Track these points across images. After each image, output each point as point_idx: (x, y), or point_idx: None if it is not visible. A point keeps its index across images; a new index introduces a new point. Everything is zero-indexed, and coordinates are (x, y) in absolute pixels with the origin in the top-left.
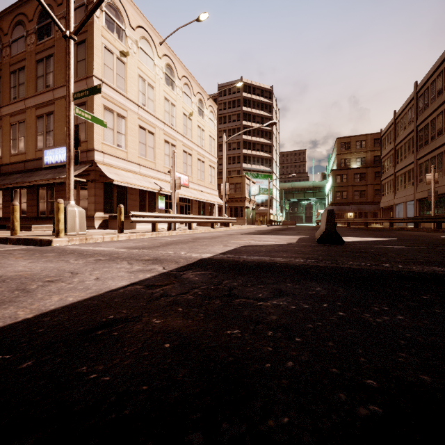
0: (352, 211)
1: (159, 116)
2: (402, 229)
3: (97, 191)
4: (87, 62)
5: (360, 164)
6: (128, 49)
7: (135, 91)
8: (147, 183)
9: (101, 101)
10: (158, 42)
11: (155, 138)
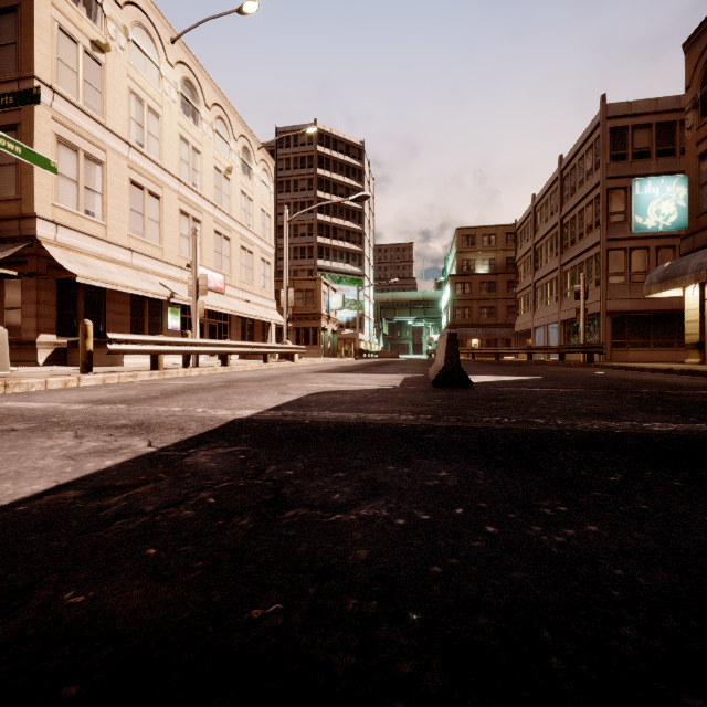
0: (478, 336)
1: (170, 167)
2: (544, 362)
3: (43, 295)
4: (20, 49)
5: (488, 268)
6: (109, 40)
7: (123, 117)
8: (145, 284)
9: (50, 127)
10: (169, 38)
11: (162, 206)
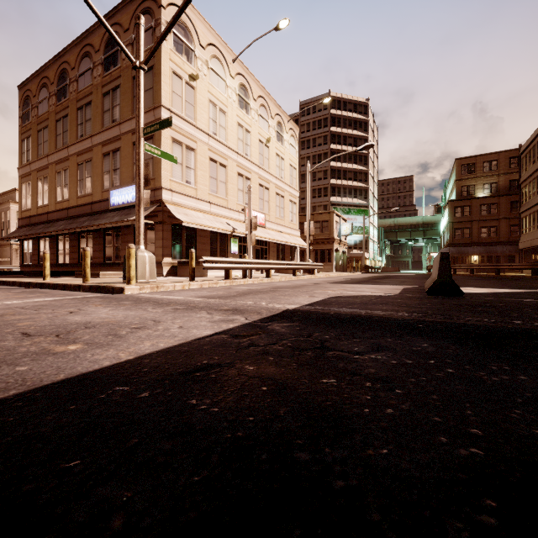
0: (478, 253)
1: (232, 145)
2: None
3: (165, 234)
4: (154, 91)
5: (489, 192)
6: (198, 72)
7: (206, 119)
8: (218, 224)
9: (169, 133)
10: (231, 60)
11: (227, 171)
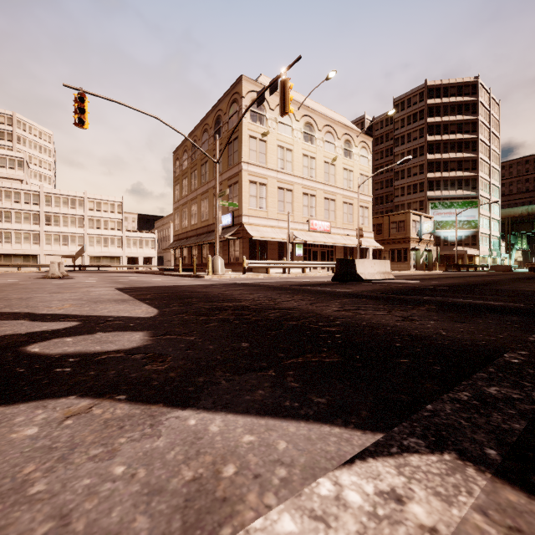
0: None
1: (297, 173)
2: None
3: (244, 245)
4: (238, 152)
5: None
6: (269, 129)
7: (275, 160)
8: (282, 235)
9: (247, 178)
10: (297, 108)
11: (293, 194)
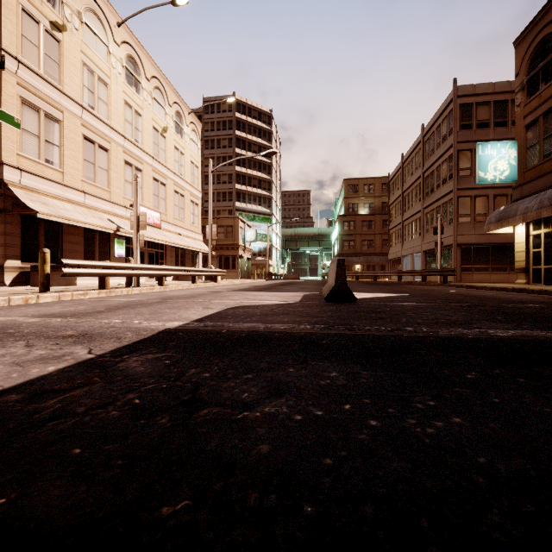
0: (360, 262)
1: (116, 126)
2: (410, 283)
3: (9, 228)
4: None
5: (368, 210)
6: (66, 22)
7: (78, 85)
8: (96, 220)
9: (16, 91)
10: (115, 22)
11: (110, 157)
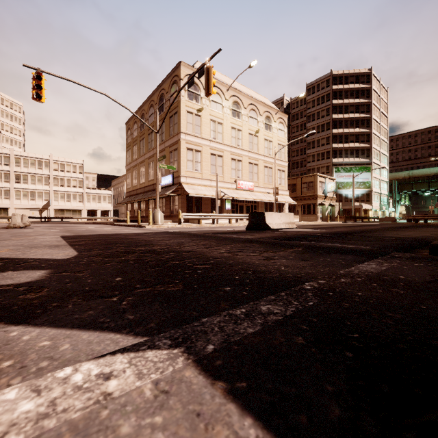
0: None
1: (227, 142)
2: None
3: (183, 200)
4: (178, 124)
5: None
6: (203, 106)
7: (208, 131)
8: (214, 193)
9: (185, 146)
10: (226, 89)
11: (223, 159)
